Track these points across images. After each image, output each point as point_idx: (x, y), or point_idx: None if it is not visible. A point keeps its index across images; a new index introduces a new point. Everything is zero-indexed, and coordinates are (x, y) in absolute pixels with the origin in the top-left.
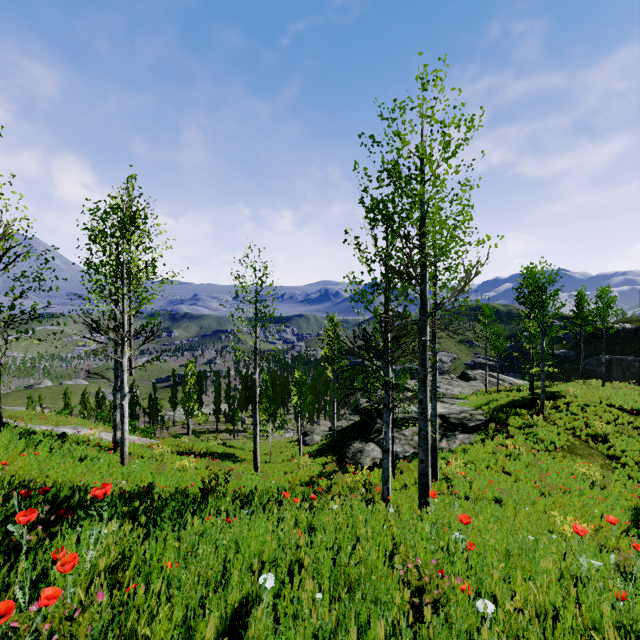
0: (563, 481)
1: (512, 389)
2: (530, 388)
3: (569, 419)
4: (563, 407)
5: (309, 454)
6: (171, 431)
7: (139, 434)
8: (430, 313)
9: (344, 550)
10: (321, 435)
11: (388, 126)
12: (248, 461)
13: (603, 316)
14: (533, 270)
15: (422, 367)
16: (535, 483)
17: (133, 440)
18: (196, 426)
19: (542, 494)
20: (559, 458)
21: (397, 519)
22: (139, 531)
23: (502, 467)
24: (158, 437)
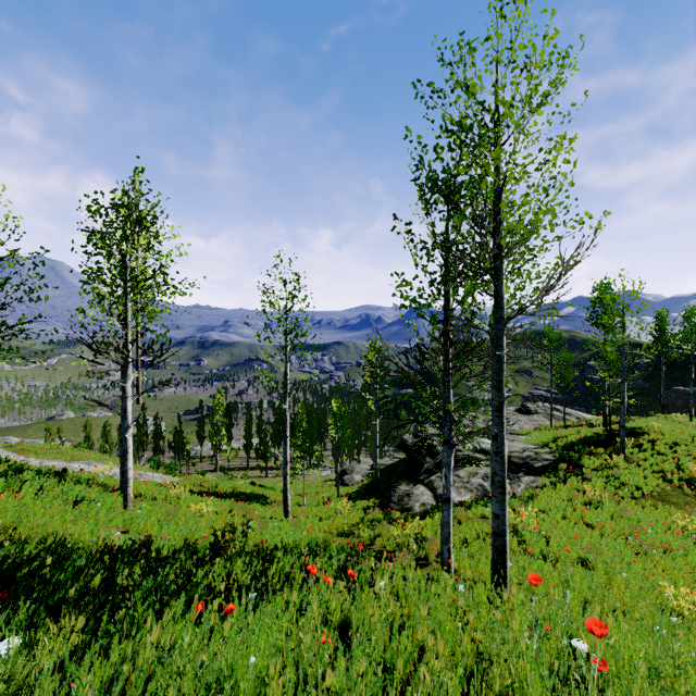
0: (661, 537)
1: (581, 424)
2: (604, 423)
3: (656, 460)
4: (647, 446)
5: (348, 496)
6: (198, 467)
7: (164, 470)
8: (508, 319)
9: (400, 672)
10: (362, 474)
11: (451, 73)
12: (279, 503)
13: (691, 340)
14: (608, 286)
15: (497, 391)
16: (625, 539)
17: (153, 477)
18: (225, 462)
19: (637, 554)
20: (649, 507)
21: (472, 605)
22: (71, 640)
23: (583, 518)
24: (184, 474)
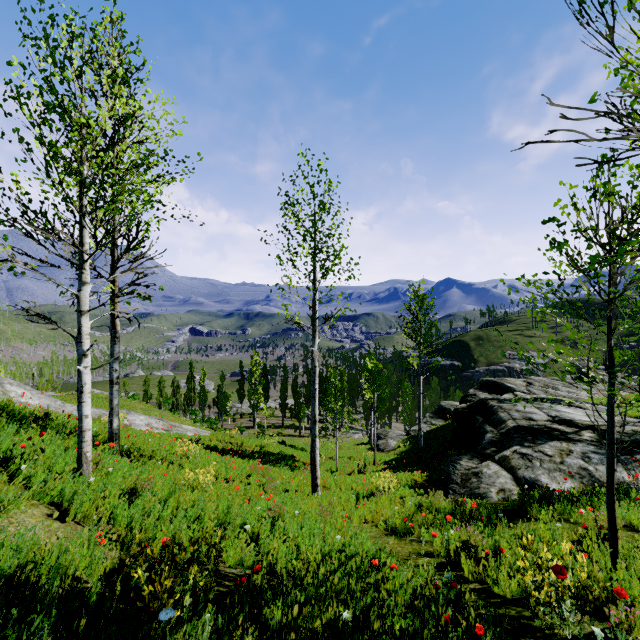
0: None
1: None
2: None
3: None
4: None
5: (386, 464)
6: (238, 423)
7: (208, 424)
8: None
9: None
10: (397, 440)
11: None
12: (308, 468)
13: None
14: None
15: None
16: None
17: (187, 430)
18: (262, 420)
19: None
20: None
21: None
22: None
23: None
24: (225, 428)
